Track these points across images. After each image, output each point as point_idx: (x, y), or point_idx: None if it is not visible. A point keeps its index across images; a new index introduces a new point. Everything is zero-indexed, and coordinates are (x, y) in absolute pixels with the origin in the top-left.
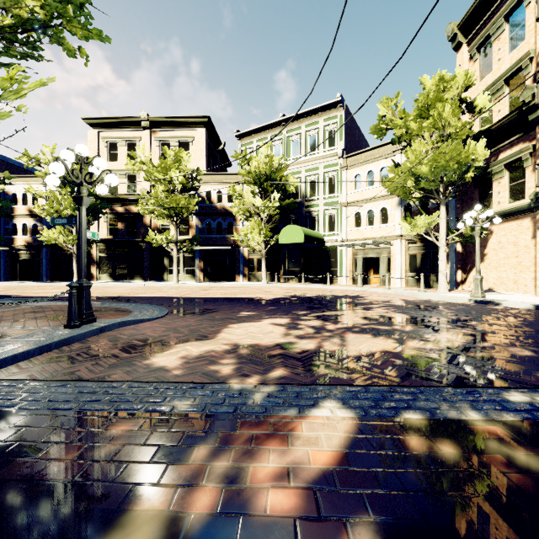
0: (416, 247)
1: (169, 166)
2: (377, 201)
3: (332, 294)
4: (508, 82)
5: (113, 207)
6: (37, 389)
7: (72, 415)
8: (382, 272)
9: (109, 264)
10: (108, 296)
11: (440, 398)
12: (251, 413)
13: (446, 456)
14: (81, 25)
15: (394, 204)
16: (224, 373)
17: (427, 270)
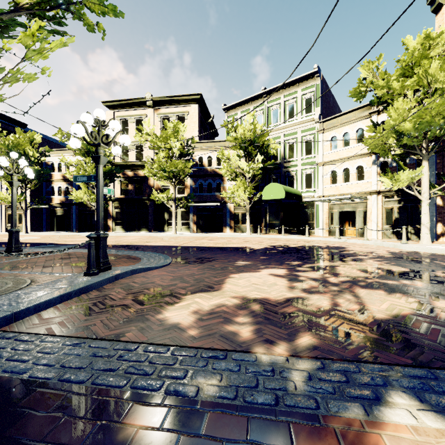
0: (393, 201)
1: (169, 136)
2: (353, 160)
3: (313, 244)
4: None
5: (125, 172)
6: (52, 348)
7: (84, 393)
8: (358, 225)
9: (121, 218)
10: (121, 244)
11: None
12: (300, 408)
13: None
14: (98, 1)
15: (370, 162)
16: (244, 337)
17: (404, 223)
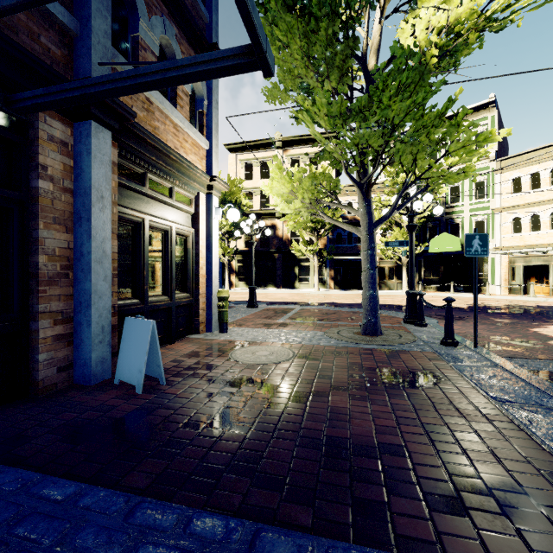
0: None
1: None
2: (545, 205)
3: (517, 304)
4: None
5: None
6: None
7: None
8: (552, 281)
9: (245, 272)
10: (301, 301)
11: None
12: None
13: None
14: None
15: None
16: None
17: None
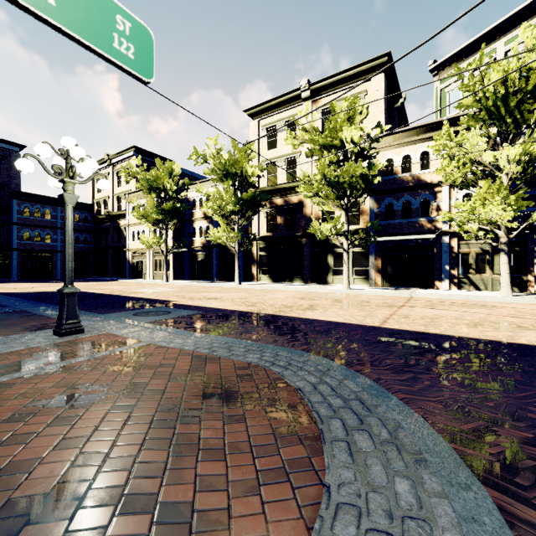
0: None
1: (340, 124)
2: None
3: None
4: None
5: (272, 200)
6: None
7: None
8: None
9: (268, 263)
10: (263, 311)
11: None
12: None
13: None
14: None
15: None
16: None
17: None
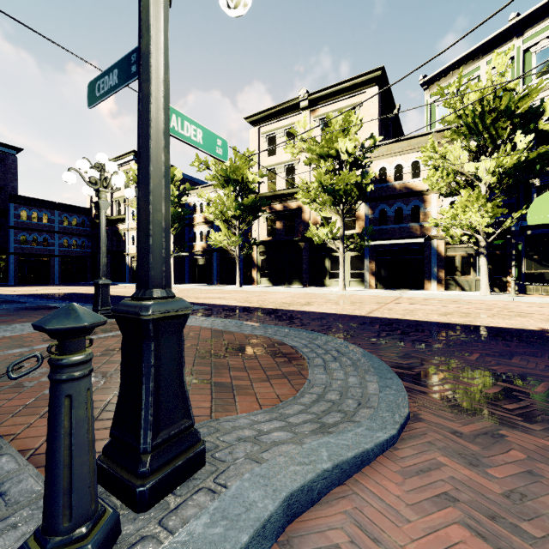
0: None
1: (335, 136)
2: None
3: None
4: None
5: (271, 206)
6: None
7: None
8: None
9: (268, 267)
10: (265, 306)
11: None
12: None
13: None
14: None
15: None
16: None
17: None
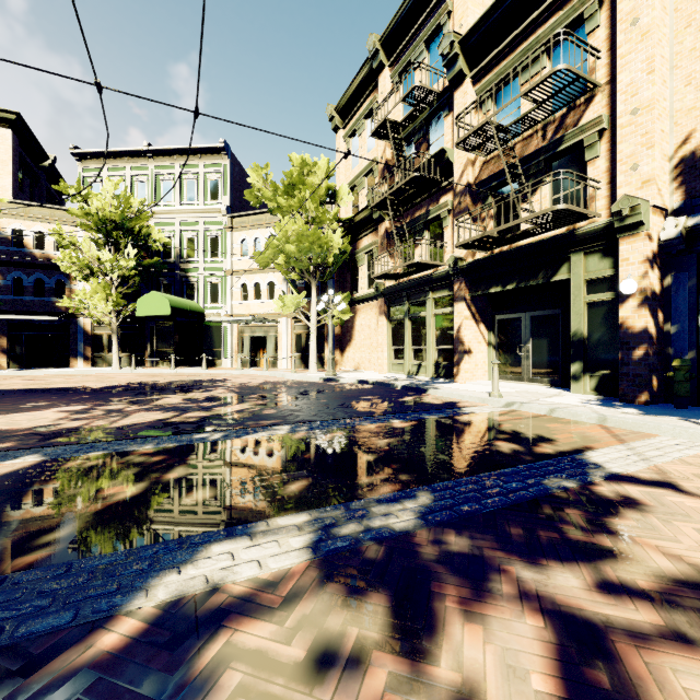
0: (302, 326)
1: None
2: (265, 273)
3: (196, 379)
4: (367, 179)
5: None
6: None
7: None
8: (270, 353)
9: None
10: None
11: (140, 442)
12: None
13: (86, 465)
14: None
15: (281, 278)
16: None
17: None
